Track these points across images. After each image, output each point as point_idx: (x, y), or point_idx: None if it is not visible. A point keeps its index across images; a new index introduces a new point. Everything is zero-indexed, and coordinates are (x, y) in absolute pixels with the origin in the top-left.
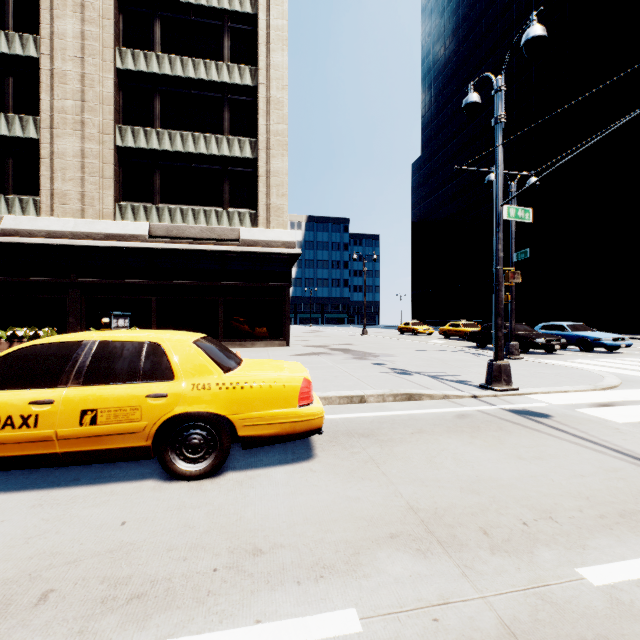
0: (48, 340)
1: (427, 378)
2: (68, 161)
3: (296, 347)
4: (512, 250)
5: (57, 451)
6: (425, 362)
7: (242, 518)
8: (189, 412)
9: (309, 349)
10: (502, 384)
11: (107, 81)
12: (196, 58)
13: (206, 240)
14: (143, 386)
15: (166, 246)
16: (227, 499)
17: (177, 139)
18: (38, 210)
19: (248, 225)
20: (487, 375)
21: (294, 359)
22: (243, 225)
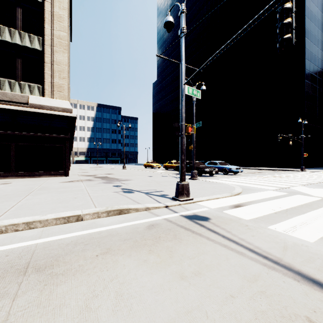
0: None
1: (142, 194)
2: None
3: (73, 176)
4: (194, 122)
5: None
6: (147, 183)
7: None
8: None
9: (80, 177)
10: (184, 196)
11: None
12: None
13: None
14: None
15: None
16: None
17: None
18: None
19: (37, 95)
20: (176, 191)
21: (60, 185)
22: (33, 94)
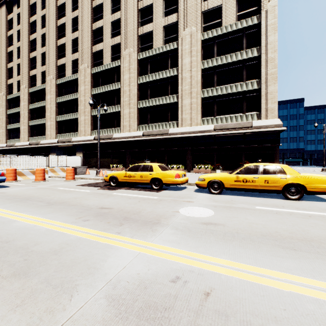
0: (251, 165)
1: None
2: (186, 107)
3: None
4: None
5: (259, 188)
6: None
7: (317, 206)
8: (291, 183)
9: None
10: None
11: (198, 75)
12: (231, 53)
13: (236, 128)
14: (278, 176)
15: (221, 133)
16: (308, 204)
17: (223, 89)
18: (177, 125)
19: (255, 119)
20: None
21: None
22: (253, 119)
